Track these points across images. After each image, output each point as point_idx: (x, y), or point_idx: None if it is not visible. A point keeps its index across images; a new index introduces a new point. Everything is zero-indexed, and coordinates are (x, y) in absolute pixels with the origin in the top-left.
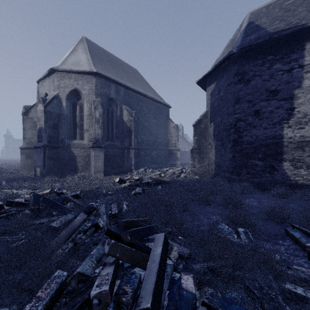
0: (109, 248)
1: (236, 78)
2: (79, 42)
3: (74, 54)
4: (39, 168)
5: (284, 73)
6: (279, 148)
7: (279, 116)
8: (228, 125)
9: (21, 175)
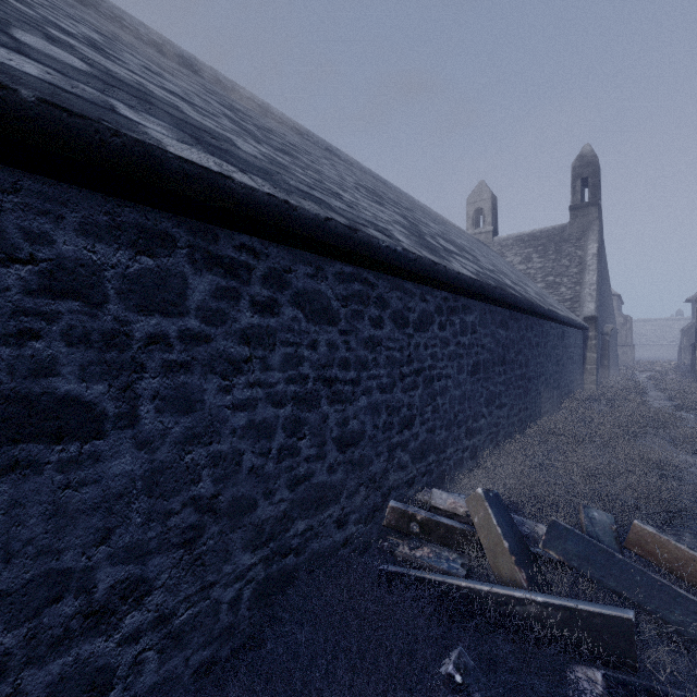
0: None
1: None
2: None
3: None
4: None
5: None
6: None
7: None
8: None
9: None
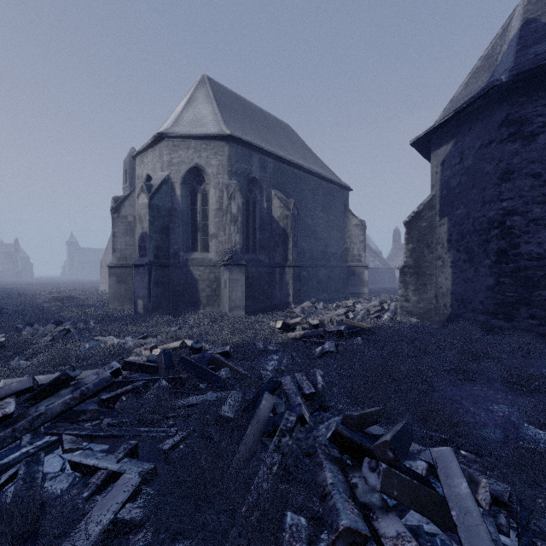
0: (380, 479)
1: (503, 131)
2: (198, 85)
3: (191, 106)
4: (142, 300)
5: None
6: None
7: None
8: (484, 222)
9: (111, 311)
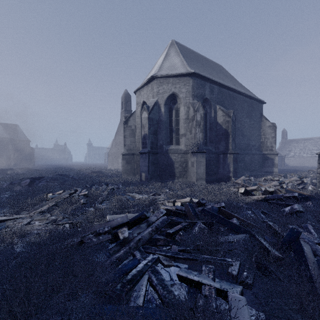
0: None
1: None
2: (170, 46)
3: (167, 58)
4: (144, 173)
5: None
6: None
7: None
8: None
9: (125, 179)
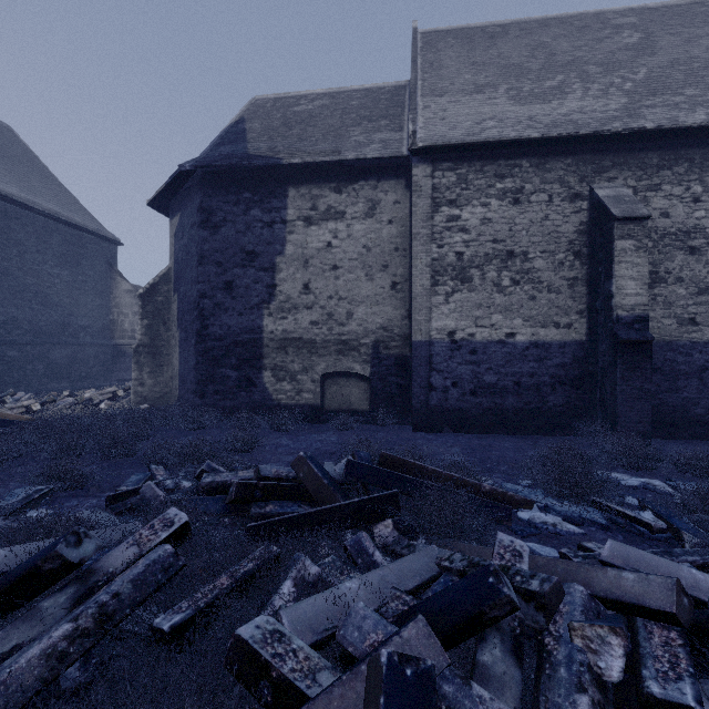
0: None
1: (199, 216)
2: None
3: None
4: None
5: (264, 227)
6: (259, 348)
7: (259, 296)
8: (192, 302)
9: None
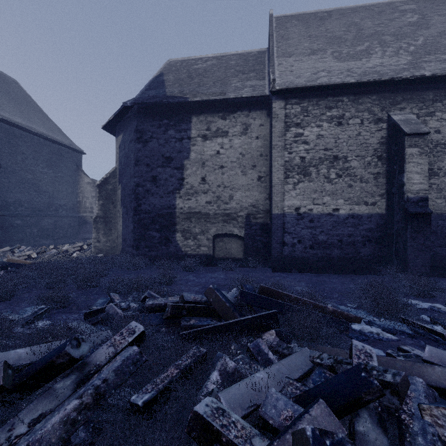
0: None
1: (135, 135)
2: None
3: None
4: None
5: (176, 142)
6: (173, 219)
7: (173, 185)
8: (131, 189)
9: None
